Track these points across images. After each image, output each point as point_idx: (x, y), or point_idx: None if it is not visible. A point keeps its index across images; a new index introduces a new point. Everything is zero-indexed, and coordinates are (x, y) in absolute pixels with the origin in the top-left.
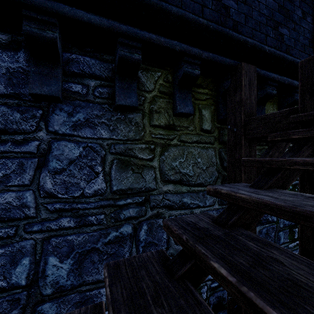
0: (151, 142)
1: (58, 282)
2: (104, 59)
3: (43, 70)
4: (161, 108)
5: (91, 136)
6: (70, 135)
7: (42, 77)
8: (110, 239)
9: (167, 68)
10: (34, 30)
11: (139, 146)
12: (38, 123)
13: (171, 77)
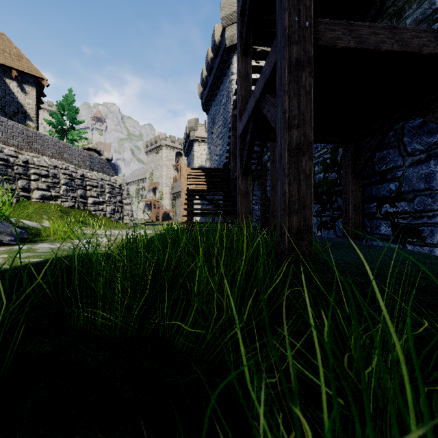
0: None
1: None
2: None
3: None
4: None
5: None
6: None
7: None
8: None
9: None
10: None
11: None
12: None
13: None
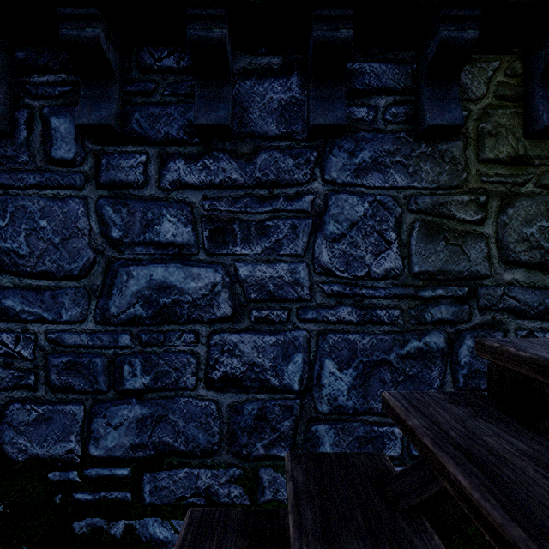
0: (480, 190)
1: (336, 399)
2: (399, 60)
3: (324, 92)
4: (499, 126)
5: (379, 184)
6: (352, 185)
7: (323, 102)
8: (409, 351)
9: (511, 50)
10: (326, 34)
11: (458, 199)
12: (312, 171)
13: (522, 66)
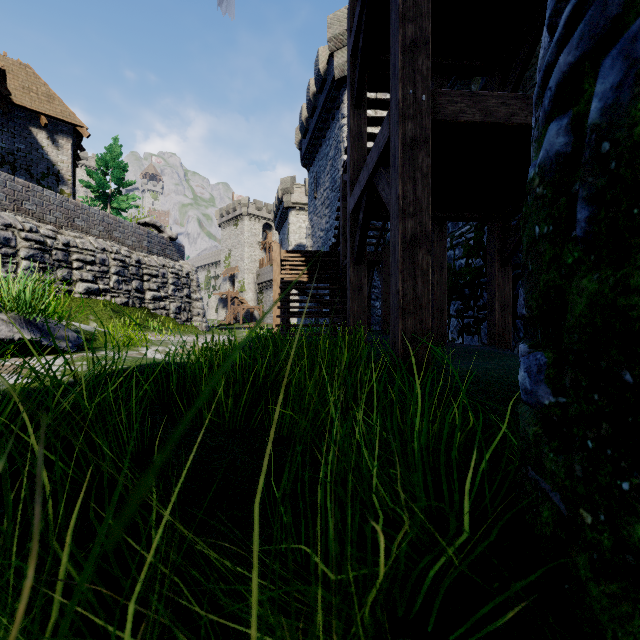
0: None
1: None
2: None
3: None
4: None
5: None
6: None
7: None
8: None
9: None
10: None
11: None
12: None
13: None
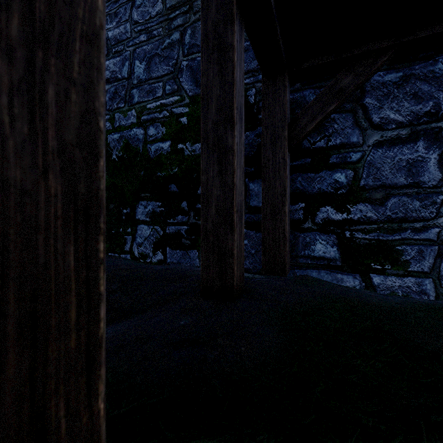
0: None
1: (139, 77)
2: None
3: None
4: None
5: None
6: None
7: None
8: (165, 46)
9: None
10: None
11: None
12: None
13: None
